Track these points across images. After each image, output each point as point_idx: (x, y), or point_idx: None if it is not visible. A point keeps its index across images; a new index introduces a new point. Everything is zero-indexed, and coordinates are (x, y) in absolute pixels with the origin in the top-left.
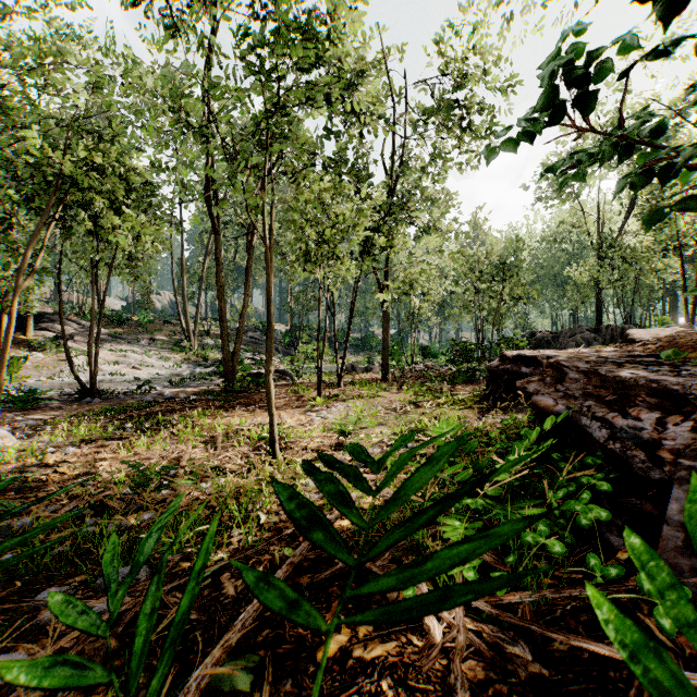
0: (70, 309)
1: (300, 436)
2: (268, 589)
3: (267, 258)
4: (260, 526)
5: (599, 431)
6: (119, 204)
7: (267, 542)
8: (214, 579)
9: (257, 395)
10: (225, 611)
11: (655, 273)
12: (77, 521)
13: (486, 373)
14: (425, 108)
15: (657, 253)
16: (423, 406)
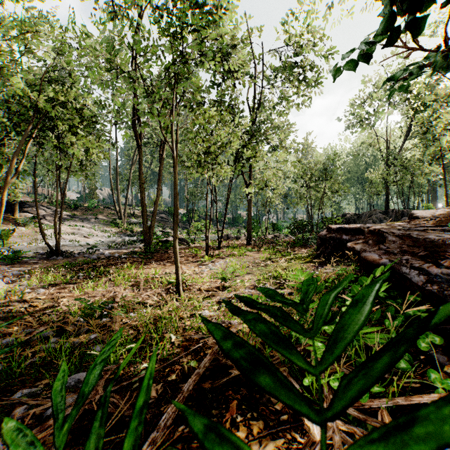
0: (43, 199)
1: (195, 281)
2: (218, 443)
3: (174, 161)
4: (172, 344)
5: (417, 277)
6: (74, 128)
7: (177, 356)
8: (140, 383)
9: (166, 255)
10: (150, 409)
11: (423, 176)
12: (45, 339)
13: (315, 240)
14: (275, 67)
15: (425, 162)
16: (275, 262)
